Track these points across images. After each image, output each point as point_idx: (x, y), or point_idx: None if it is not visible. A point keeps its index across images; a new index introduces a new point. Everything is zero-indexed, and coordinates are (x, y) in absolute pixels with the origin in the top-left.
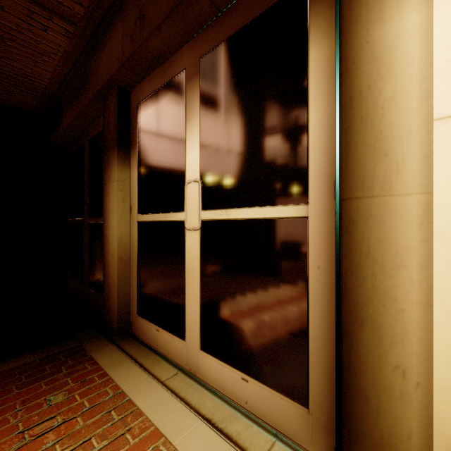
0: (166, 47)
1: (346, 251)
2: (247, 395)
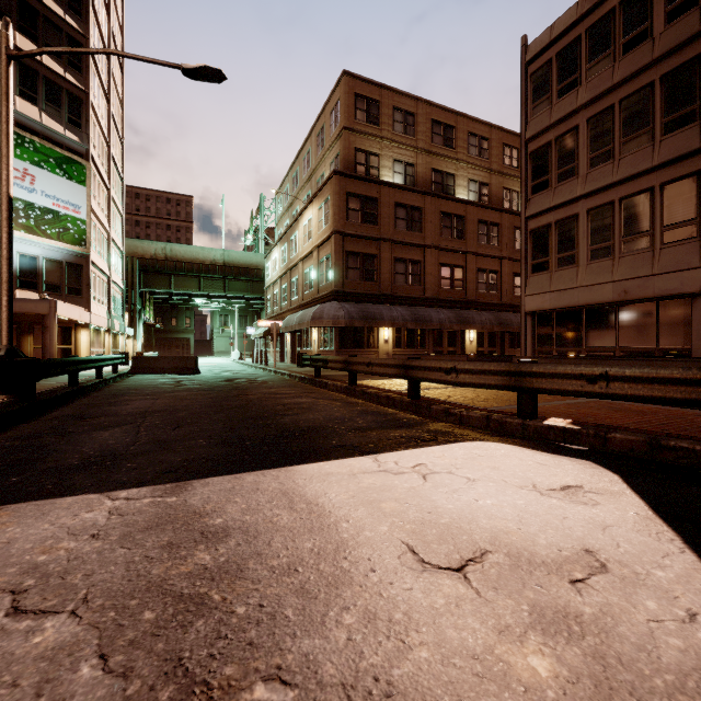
0: None
1: (76, 350)
2: None
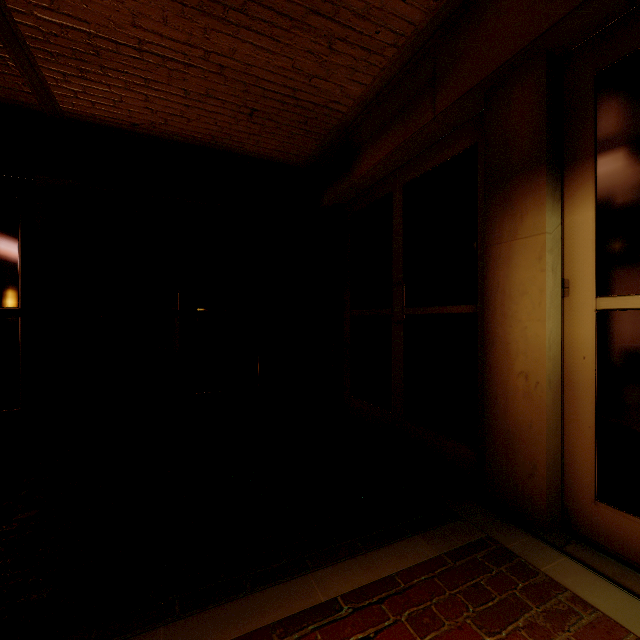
0: None
1: None
2: None
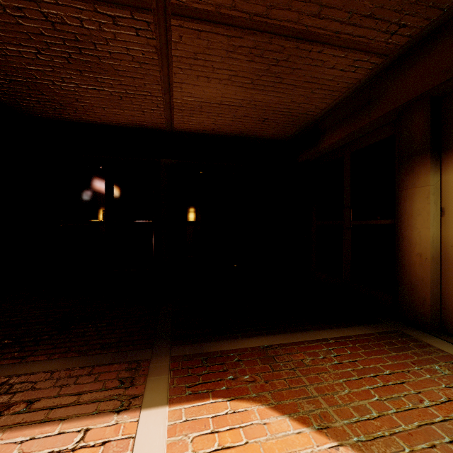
0: None
1: None
2: None
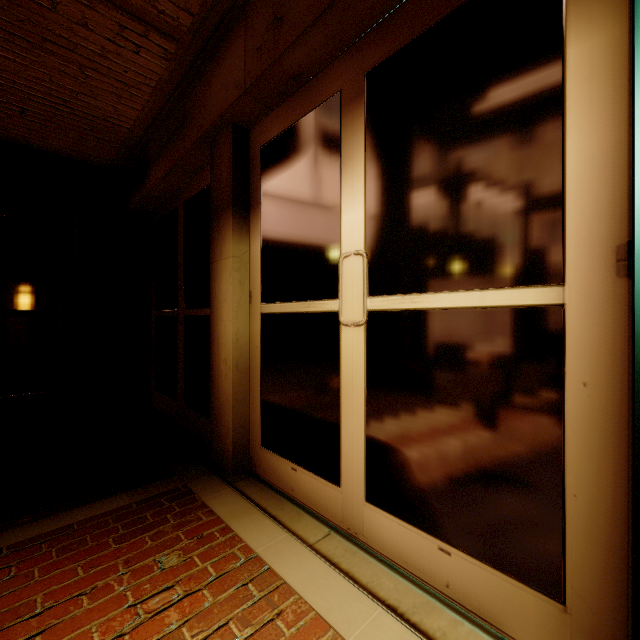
0: (311, 61)
1: None
2: (449, 575)
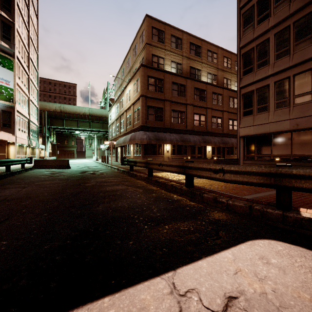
0: None
1: (8, 155)
2: None
